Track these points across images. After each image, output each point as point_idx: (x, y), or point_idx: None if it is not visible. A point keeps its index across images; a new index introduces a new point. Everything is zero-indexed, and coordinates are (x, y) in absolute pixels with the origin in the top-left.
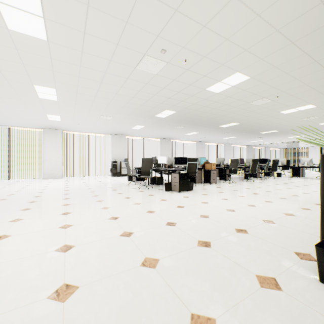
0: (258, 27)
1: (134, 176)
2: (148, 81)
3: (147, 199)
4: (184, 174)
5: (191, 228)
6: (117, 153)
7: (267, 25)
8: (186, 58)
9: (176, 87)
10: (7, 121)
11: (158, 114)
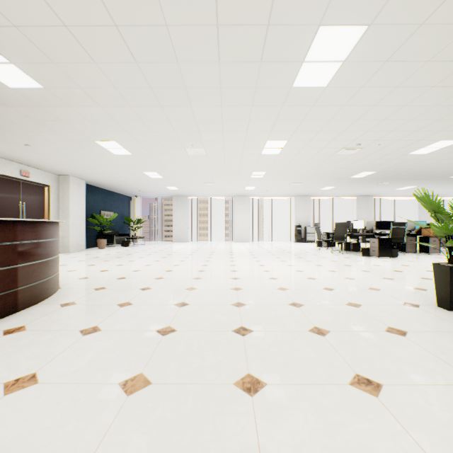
0: (443, 122)
1: (324, 242)
2: (344, 158)
3: (342, 259)
4: (384, 239)
5: (381, 274)
6: (300, 216)
7: (451, 120)
8: (379, 144)
9: (373, 157)
10: (212, 193)
11: (354, 175)
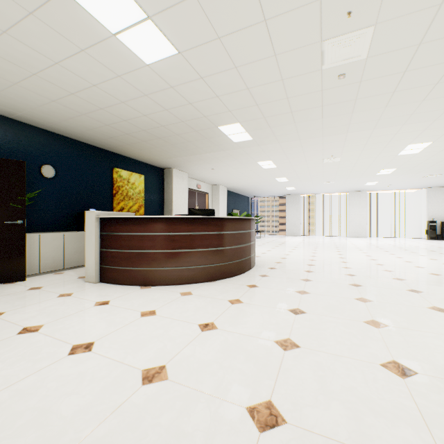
0: None
1: None
2: None
3: None
4: None
5: None
6: (434, 210)
7: None
8: None
9: None
10: (326, 191)
11: None
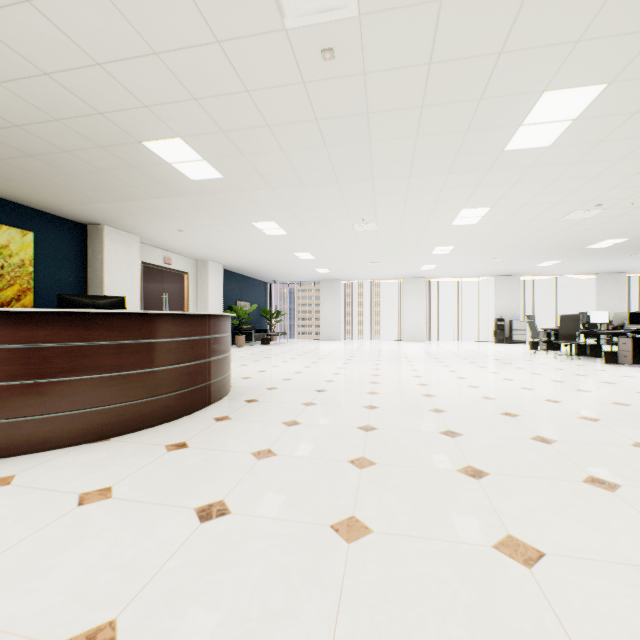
0: None
1: (542, 343)
2: (575, 223)
3: (572, 367)
4: None
5: (633, 387)
6: (503, 305)
7: None
8: (632, 202)
9: (623, 220)
10: (374, 276)
11: (591, 245)
